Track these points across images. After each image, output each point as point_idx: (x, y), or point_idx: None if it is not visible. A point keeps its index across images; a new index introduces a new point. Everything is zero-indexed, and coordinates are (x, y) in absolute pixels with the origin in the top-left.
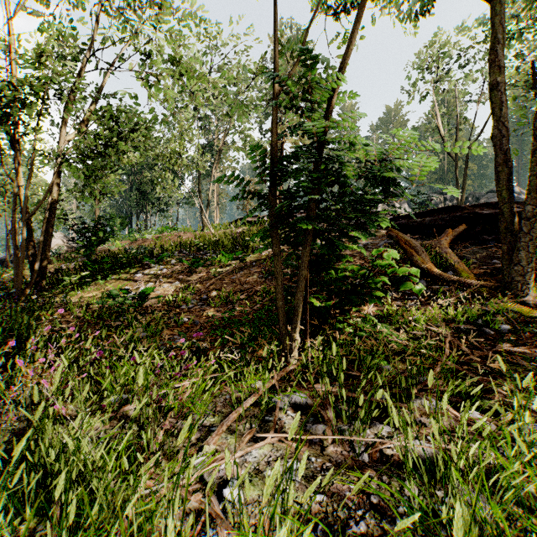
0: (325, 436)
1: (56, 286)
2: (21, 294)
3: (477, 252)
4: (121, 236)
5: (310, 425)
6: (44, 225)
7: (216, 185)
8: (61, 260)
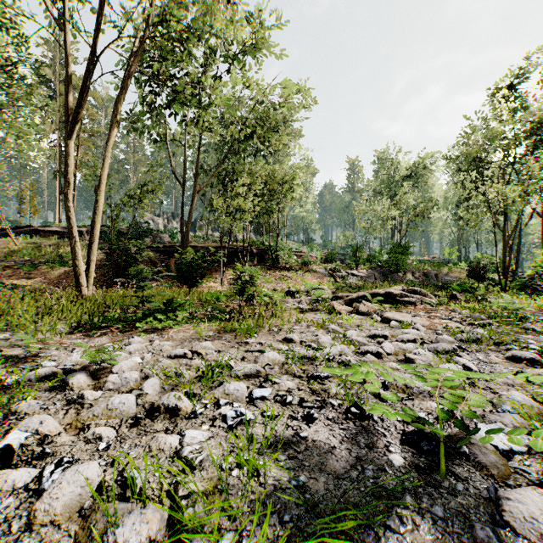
0: None
1: None
2: None
3: None
4: None
5: None
6: None
7: None
8: None
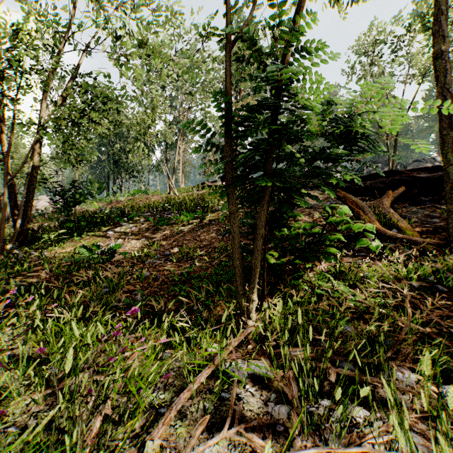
0: (298, 451)
1: (37, 242)
2: (3, 249)
3: (416, 211)
4: (98, 198)
5: (271, 406)
6: (26, 188)
7: (182, 156)
8: (45, 219)
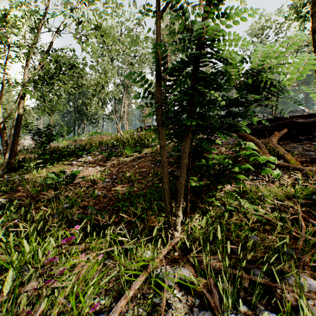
0: None
1: (21, 169)
2: None
3: (296, 147)
4: (67, 138)
5: (196, 311)
6: (13, 130)
7: (126, 108)
8: (29, 153)
